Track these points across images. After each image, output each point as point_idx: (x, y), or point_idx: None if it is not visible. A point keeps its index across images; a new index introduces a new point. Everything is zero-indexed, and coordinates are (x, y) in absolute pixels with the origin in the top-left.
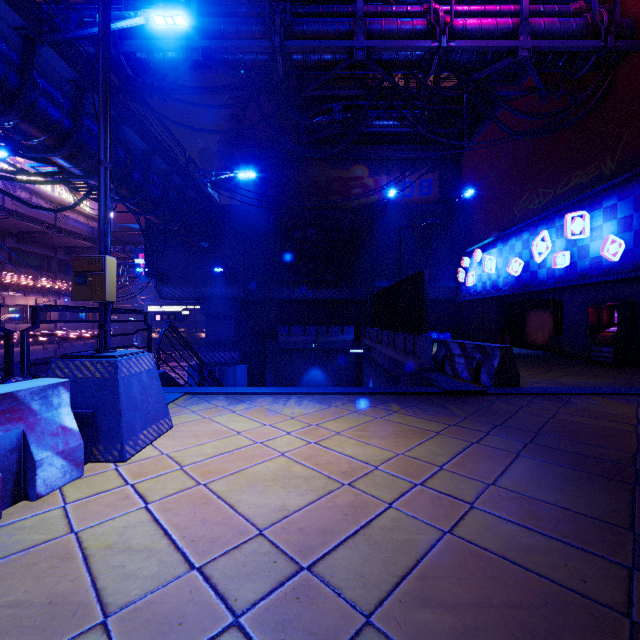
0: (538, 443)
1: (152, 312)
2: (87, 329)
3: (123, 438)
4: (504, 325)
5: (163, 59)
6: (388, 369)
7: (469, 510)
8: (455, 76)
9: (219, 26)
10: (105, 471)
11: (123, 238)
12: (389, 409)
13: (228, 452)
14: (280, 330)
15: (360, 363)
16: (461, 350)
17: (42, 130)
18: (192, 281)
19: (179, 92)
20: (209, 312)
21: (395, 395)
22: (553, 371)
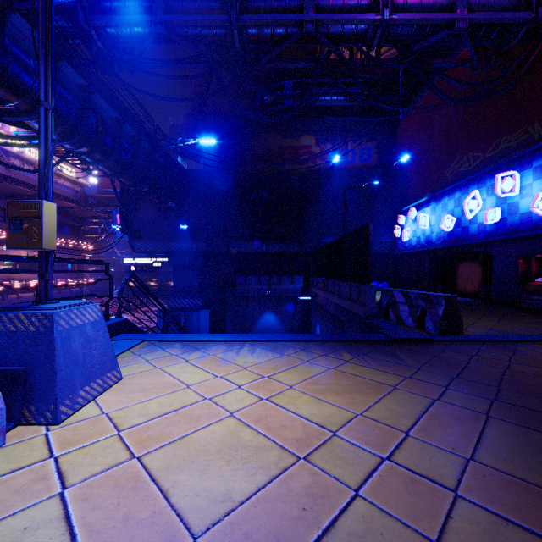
0: (504, 400)
1: (127, 264)
2: (72, 279)
3: (57, 398)
4: (436, 275)
5: (130, 34)
6: (334, 315)
7: (454, 502)
8: (396, 48)
9: (181, 2)
10: (32, 437)
11: (104, 200)
12: (341, 358)
13: (173, 411)
14: (238, 279)
15: (308, 308)
16: (405, 298)
17: (15, 95)
18: (161, 237)
19: (146, 65)
20: (176, 264)
21: (345, 343)
22: (489, 318)
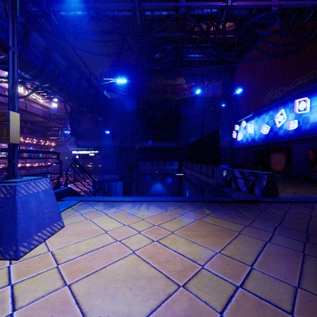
0: (312, 242)
1: (74, 154)
2: (42, 163)
3: (17, 241)
4: (258, 161)
5: (74, 15)
6: (197, 184)
7: None
8: (235, 23)
9: None
10: None
11: (61, 117)
12: (203, 213)
13: (95, 250)
14: (139, 163)
15: (181, 180)
16: (241, 175)
17: (4, 51)
18: (94, 138)
19: (84, 34)
20: (103, 154)
21: (205, 202)
22: (292, 187)
